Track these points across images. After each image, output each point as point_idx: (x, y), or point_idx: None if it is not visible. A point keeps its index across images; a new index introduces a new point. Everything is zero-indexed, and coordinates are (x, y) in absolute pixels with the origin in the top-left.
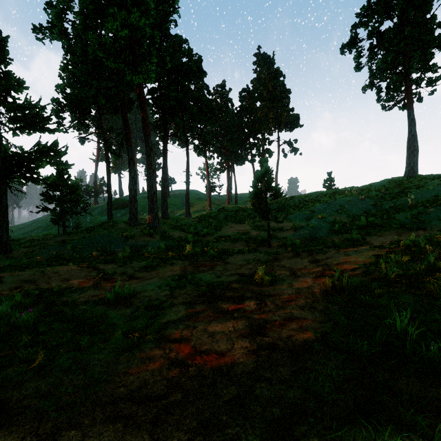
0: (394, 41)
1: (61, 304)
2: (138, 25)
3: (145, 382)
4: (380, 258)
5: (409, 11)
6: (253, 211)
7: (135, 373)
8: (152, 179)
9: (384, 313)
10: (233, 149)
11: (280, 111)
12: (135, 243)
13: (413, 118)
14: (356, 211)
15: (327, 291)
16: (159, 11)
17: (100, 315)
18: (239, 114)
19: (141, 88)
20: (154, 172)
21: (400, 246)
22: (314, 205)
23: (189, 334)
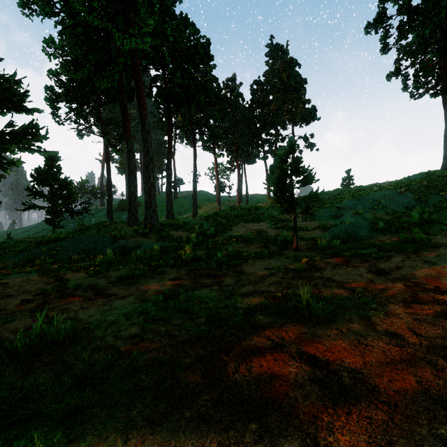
0: (431, 13)
1: None
2: None
3: None
4: None
5: None
6: (275, 201)
7: None
8: (149, 169)
9: None
10: (244, 146)
11: (295, 103)
12: (125, 245)
13: None
14: (396, 206)
15: None
16: None
17: None
18: (250, 108)
19: (136, 59)
20: (152, 160)
21: None
22: (341, 201)
23: None
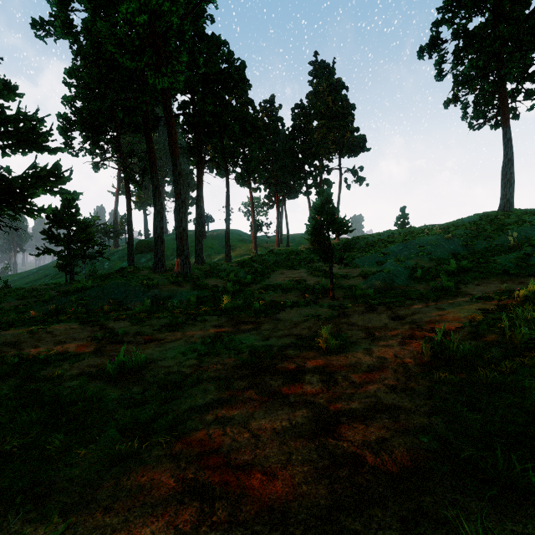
0: (486, 41)
1: (42, 379)
2: (162, 9)
3: (136, 533)
4: (489, 313)
5: (505, 3)
6: (312, 251)
7: (122, 511)
8: (181, 212)
9: (534, 402)
10: (284, 179)
11: (342, 132)
12: (158, 294)
13: (510, 138)
14: (441, 253)
15: (425, 361)
16: (191, 0)
17: (92, 398)
18: (291, 136)
19: (167, 96)
20: (184, 203)
21: (514, 297)
22: (387, 246)
23: (221, 432)
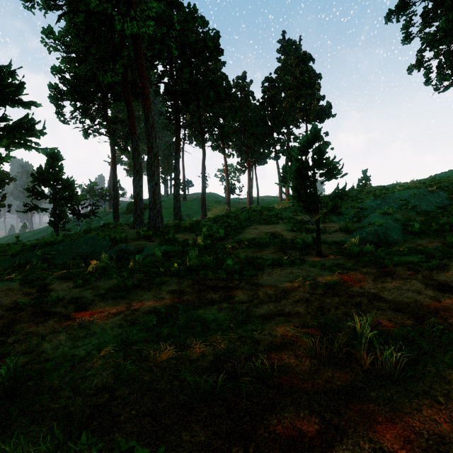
0: None
1: None
2: None
3: None
4: None
5: None
6: (295, 199)
7: None
8: (153, 166)
9: None
10: (255, 146)
11: (309, 100)
12: (125, 248)
13: None
14: (427, 206)
15: None
16: None
17: None
18: (261, 106)
19: (138, 46)
20: (156, 157)
21: None
22: (362, 201)
23: None
